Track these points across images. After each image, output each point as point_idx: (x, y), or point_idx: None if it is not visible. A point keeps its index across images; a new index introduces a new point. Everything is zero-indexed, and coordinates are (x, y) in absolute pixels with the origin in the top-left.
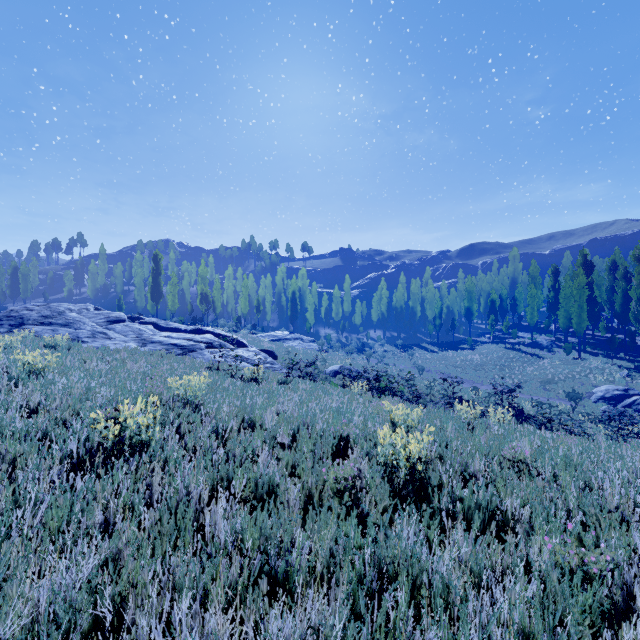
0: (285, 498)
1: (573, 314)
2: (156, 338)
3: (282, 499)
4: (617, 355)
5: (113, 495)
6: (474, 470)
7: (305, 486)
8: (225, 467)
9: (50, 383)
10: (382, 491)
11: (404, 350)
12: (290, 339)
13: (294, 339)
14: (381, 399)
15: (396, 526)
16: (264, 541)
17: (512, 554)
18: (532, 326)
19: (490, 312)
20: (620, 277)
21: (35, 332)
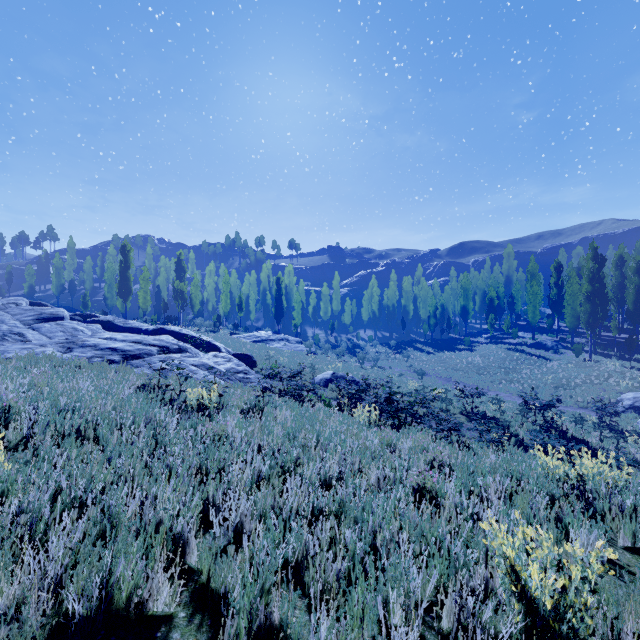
0: None
1: (584, 312)
2: (91, 340)
3: None
4: (631, 357)
5: None
6: None
7: None
8: None
9: None
10: None
11: (398, 351)
12: (274, 340)
13: (279, 340)
14: (403, 436)
15: None
16: None
17: None
18: (534, 325)
19: (488, 311)
20: (632, 272)
21: None
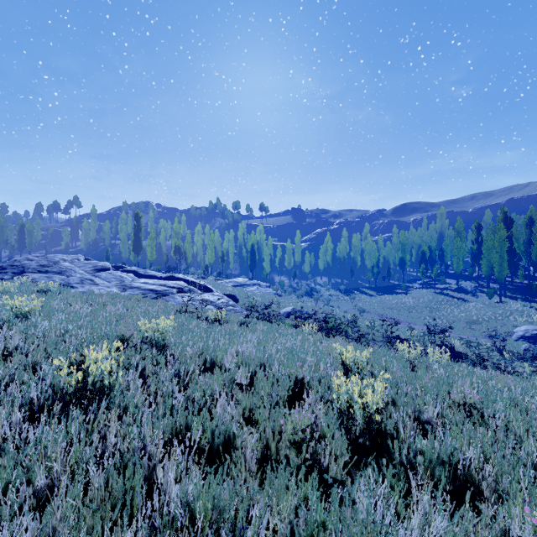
0: (242, 446)
1: (495, 263)
2: (135, 284)
3: (238, 454)
4: (534, 299)
5: (62, 452)
6: (428, 416)
7: (262, 435)
8: (183, 414)
9: (33, 325)
10: (340, 442)
11: (347, 294)
12: (249, 285)
13: (253, 285)
14: (329, 339)
15: (359, 488)
16: (216, 516)
17: (479, 515)
18: (458, 274)
19: (421, 262)
20: (536, 231)
21: (33, 279)
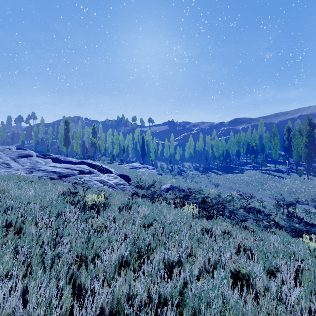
0: None
1: (304, 153)
2: (43, 167)
3: None
4: None
5: None
6: None
7: None
8: None
9: None
10: None
11: (204, 173)
12: (141, 167)
13: (143, 167)
14: (214, 224)
15: None
16: None
17: None
18: (275, 160)
19: (251, 152)
20: None
21: None
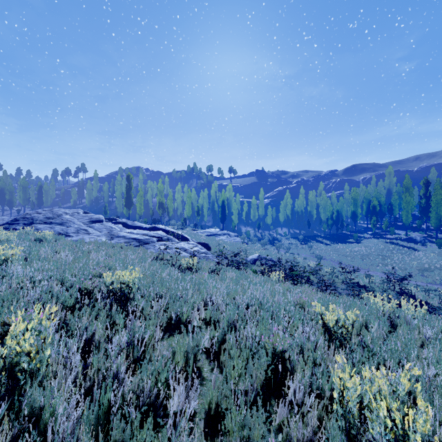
0: None
1: None
2: (121, 233)
3: None
4: None
5: None
6: None
7: None
8: (119, 424)
9: (3, 275)
10: None
11: (304, 243)
12: (220, 234)
13: (223, 234)
14: (297, 287)
15: None
16: None
17: None
18: (407, 225)
19: (372, 215)
20: None
21: (39, 229)
